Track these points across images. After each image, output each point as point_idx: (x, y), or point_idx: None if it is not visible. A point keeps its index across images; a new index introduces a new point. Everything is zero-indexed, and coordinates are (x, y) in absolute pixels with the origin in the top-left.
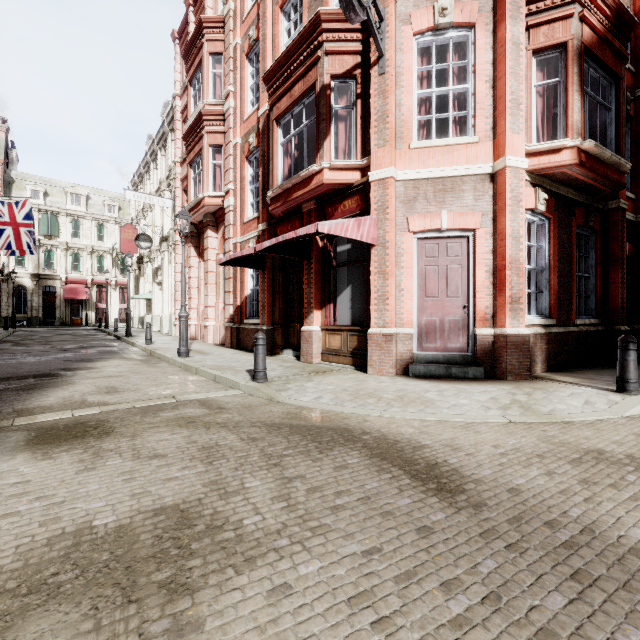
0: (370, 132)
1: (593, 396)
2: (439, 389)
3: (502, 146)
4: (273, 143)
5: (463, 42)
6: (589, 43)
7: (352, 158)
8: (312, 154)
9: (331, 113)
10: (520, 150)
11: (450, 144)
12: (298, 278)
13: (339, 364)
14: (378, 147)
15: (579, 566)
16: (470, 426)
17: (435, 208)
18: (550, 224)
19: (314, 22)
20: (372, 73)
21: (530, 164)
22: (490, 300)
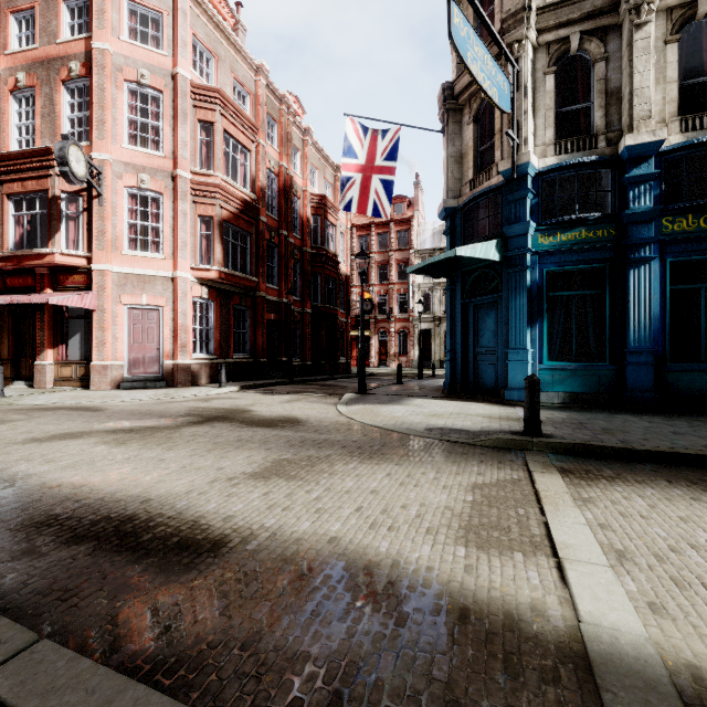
0: (93, 239)
1: (205, 389)
2: (130, 392)
3: (177, 265)
4: (4, 213)
5: (159, 198)
6: (227, 219)
7: (81, 248)
8: (45, 234)
9: (62, 215)
10: (187, 268)
11: (148, 257)
12: (31, 322)
13: (70, 387)
14: (99, 250)
15: (120, 413)
16: (131, 402)
17: (139, 292)
18: (215, 304)
19: (47, 150)
20: (94, 202)
21: (197, 274)
22: (172, 345)
